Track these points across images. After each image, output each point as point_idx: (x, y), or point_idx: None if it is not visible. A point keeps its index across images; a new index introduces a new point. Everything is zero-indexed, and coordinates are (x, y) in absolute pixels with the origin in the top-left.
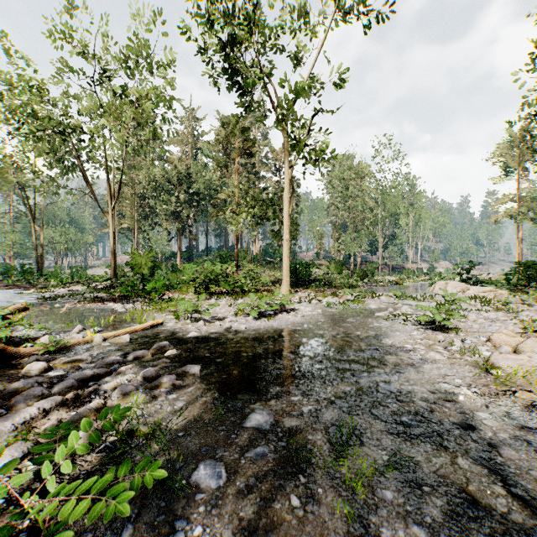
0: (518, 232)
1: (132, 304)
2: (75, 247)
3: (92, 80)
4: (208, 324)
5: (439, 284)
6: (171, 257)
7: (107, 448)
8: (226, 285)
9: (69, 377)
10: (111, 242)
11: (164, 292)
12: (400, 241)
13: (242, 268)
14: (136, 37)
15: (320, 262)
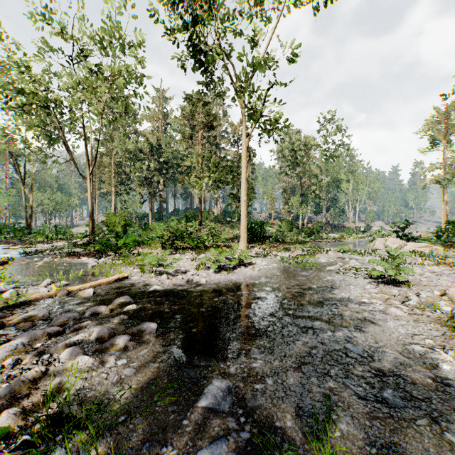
0: (444, 195)
1: (104, 258)
2: (61, 209)
3: (72, 60)
4: (171, 277)
5: (379, 241)
6: (144, 217)
7: (26, 442)
8: (190, 241)
9: (16, 337)
10: (89, 203)
11: (136, 247)
12: (341, 203)
13: (205, 226)
14: (109, 19)
15: (273, 221)
